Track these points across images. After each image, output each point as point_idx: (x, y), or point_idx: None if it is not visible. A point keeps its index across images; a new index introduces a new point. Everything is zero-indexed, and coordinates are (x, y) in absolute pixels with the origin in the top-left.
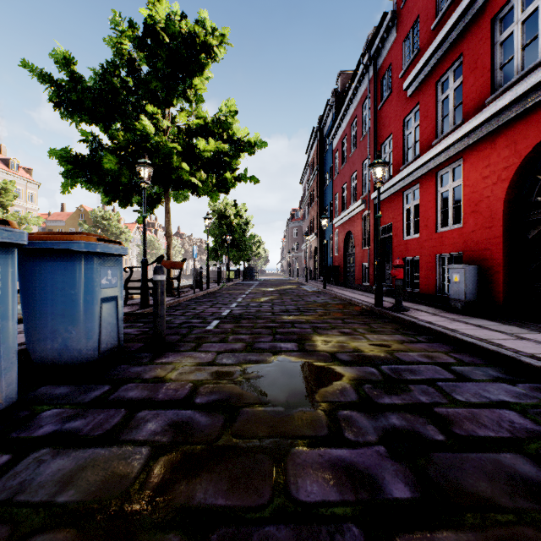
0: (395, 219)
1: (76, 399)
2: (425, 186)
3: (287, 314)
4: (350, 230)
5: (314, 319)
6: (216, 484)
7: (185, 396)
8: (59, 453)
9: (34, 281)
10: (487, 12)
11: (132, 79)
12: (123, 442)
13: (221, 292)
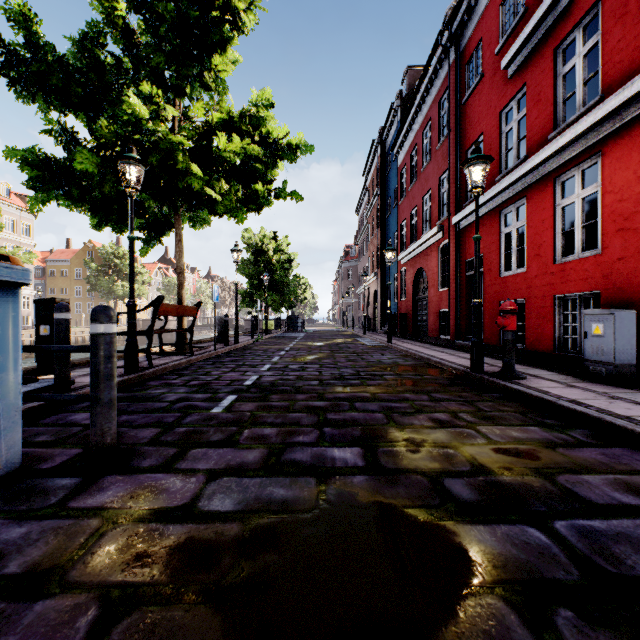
0: (487, 249)
1: None
2: (536, 199)
3: (342, 382)
4: (422, 267)
5: (385, 393)
6: None
7: None
8: None
9: None
10: None
11: (129, 56)
12: None
13: (253, 347)
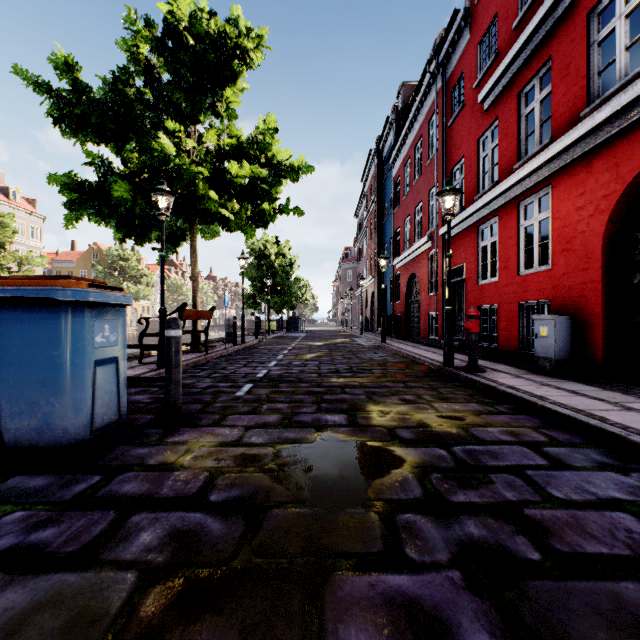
0: (468, 259)
1: (53, 495)
2: (505, 219)
3: (337, 375)
4: (414, 272)
5: (370, 383)
6: (223, 635)
7: (197, 490)
8: (12, 581)
9: (6, 340)
10: (582, 5)
11: (150, 89)
12: (104, 563)
13: (258, 346)
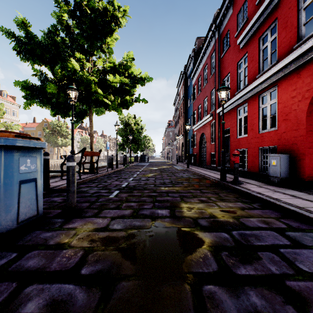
0: (231, 125)
1: None
2: (251, 104)
3: (164, 185)
4: (203, 132)
5: (182, 190)
6: None
7: (74, 265)
8: None
9: None
10: None
11: (68, 38)
12: None
13: (124, 170)
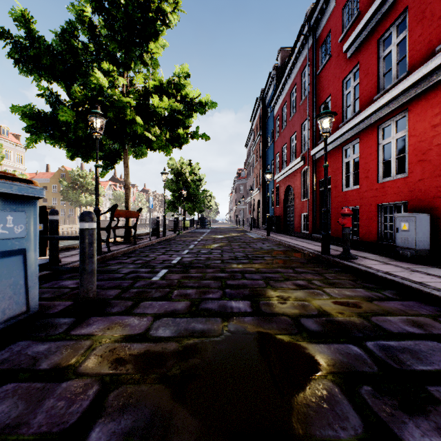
0: (334, 172)
1: None
2: (366, 140)
3: (237, 261)
4: (290, 184)
5: (264, 268)
6: None
7: (78, 418)
8: None
9: None
10: None
11: (93, 43)
12: None
13: (176, 239)
